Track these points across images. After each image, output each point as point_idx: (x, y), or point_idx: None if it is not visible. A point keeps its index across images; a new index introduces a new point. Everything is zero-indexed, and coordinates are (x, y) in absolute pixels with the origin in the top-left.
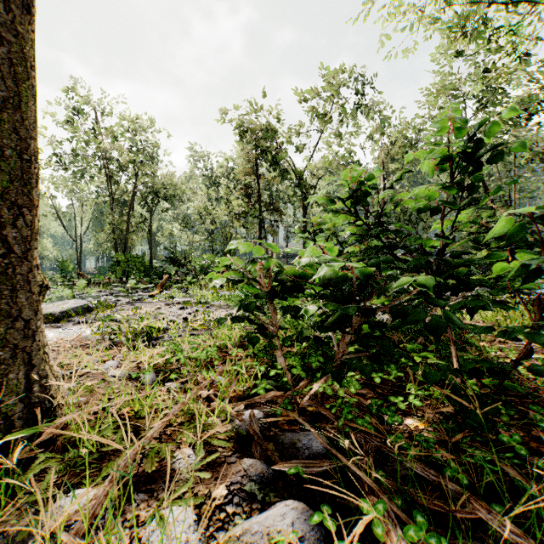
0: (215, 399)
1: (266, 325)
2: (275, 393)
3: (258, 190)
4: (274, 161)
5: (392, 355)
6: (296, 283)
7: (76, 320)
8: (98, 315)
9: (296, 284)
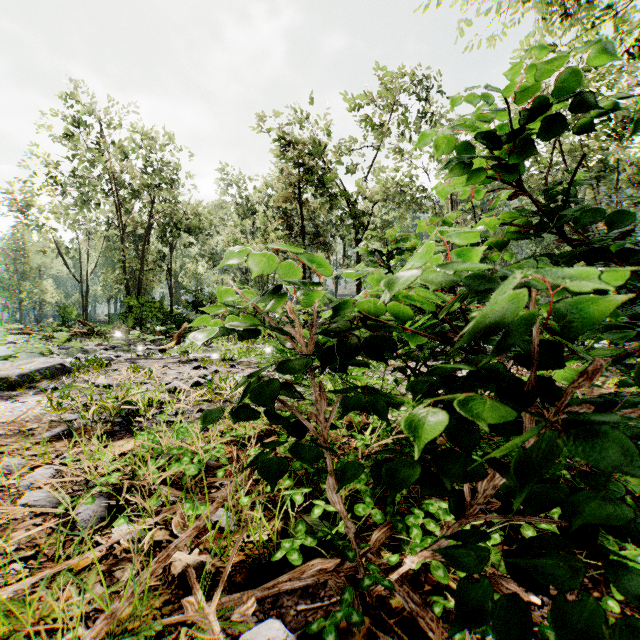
0: (194, 587)
1: (304, 423)
2: (323, 563)
3: (302, 220)
4: (320, 183)
5: (638, 535)
6: (368, 338)
7: (43, 387)
8: (76, 379)
9: (367, 340)
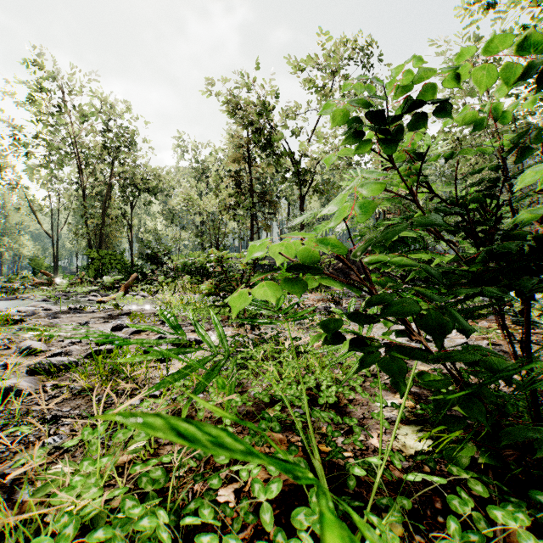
0: None
1: None
2: None
3: (250, 179)
4: (267, 143)
5: None
6: None
7: None
8: None
9: None
